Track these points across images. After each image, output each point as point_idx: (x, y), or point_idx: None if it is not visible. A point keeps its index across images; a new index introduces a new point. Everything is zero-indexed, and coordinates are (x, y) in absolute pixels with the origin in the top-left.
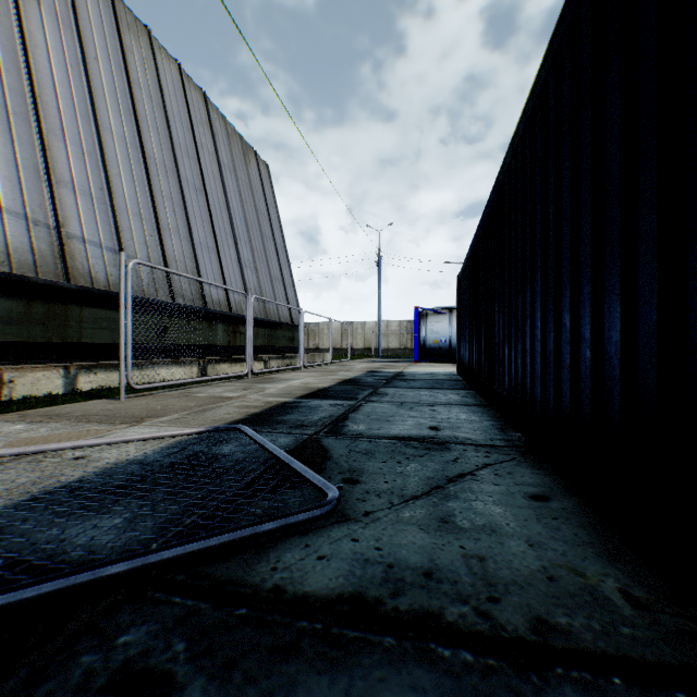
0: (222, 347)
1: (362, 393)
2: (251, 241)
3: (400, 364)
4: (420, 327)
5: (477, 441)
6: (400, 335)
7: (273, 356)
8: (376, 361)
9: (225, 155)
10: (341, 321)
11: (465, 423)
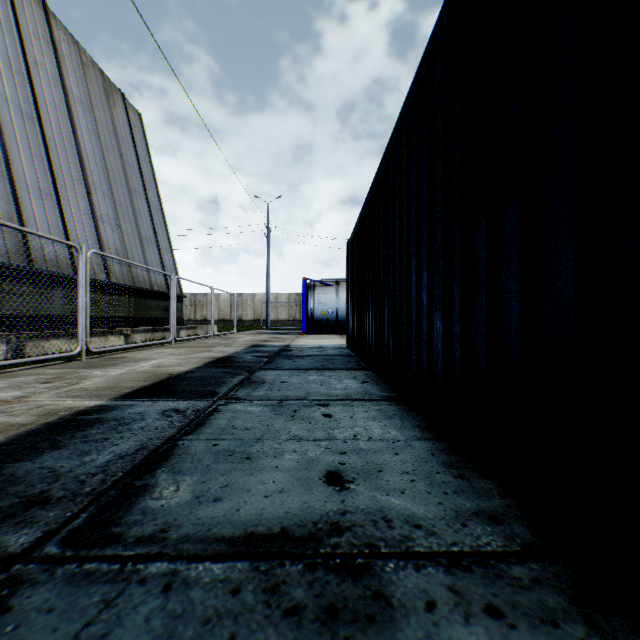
0: (62, 319)
1: (228, 382)
2: (113, 193)
3: (288, 336)
4: (308, 298)
5: (437, 533)
6: (289, 307)
7: (140, 329)
8: (264, 332)
9: (78, 86)
10: (225, 291)
11: (386, 450)
